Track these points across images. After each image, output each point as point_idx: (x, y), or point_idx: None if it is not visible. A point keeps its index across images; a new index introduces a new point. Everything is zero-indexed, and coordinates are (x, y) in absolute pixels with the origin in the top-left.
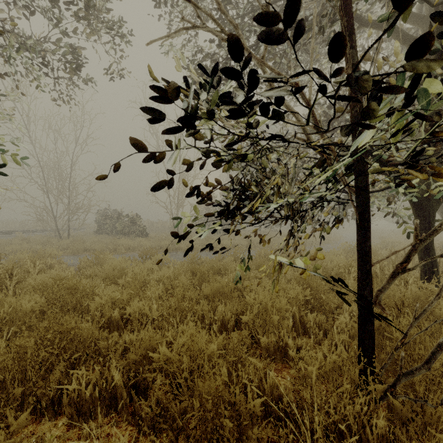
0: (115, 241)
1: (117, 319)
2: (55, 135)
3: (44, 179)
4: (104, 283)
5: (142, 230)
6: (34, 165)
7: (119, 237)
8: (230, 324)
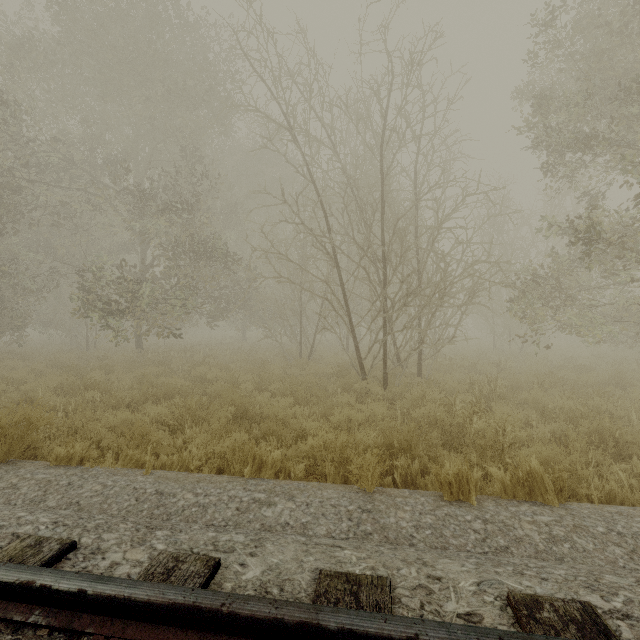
0: None
1: None
2: None
3: None
4: None
5: None
6: None
7: None
8: None
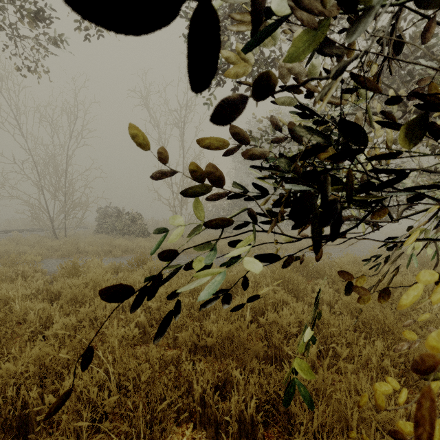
0: (112, 242)
1: (36, 409)
2: (51, 127)
3: (39, 175)
4: (68, 307)
5: (143, 230)
6: (27, 159)
7: (119, 236)
8: (258, 438)
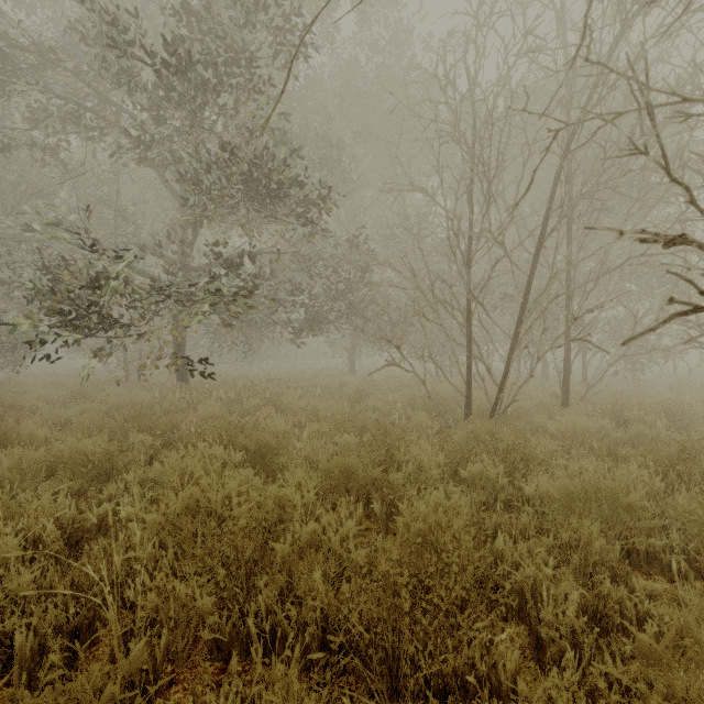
0: None
1: None
2: None
3: None
4: None
5: None
6: None
7: None
8: None
